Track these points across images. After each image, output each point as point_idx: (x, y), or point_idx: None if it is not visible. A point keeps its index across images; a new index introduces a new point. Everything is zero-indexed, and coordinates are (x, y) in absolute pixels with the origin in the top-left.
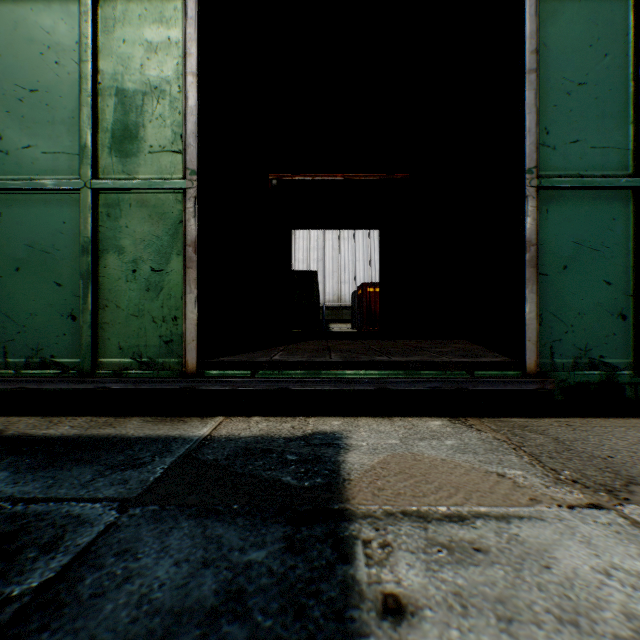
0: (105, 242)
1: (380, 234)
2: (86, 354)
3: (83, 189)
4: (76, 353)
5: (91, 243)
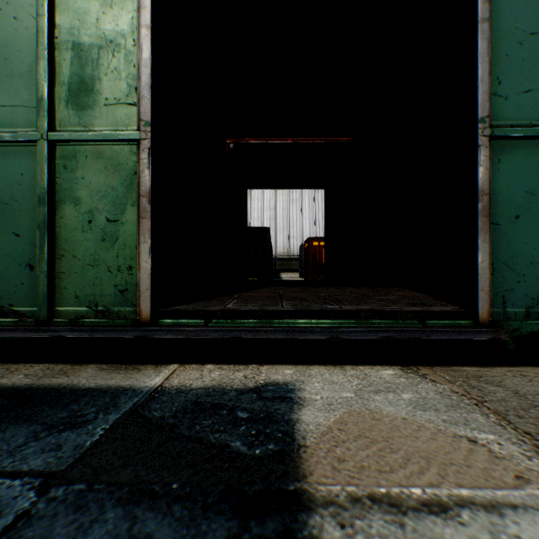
0: (62, 193)
1: (325, 194)
2: (43, 303)
3: (40, 141)
4: (34, 302)
5: (47, 194)
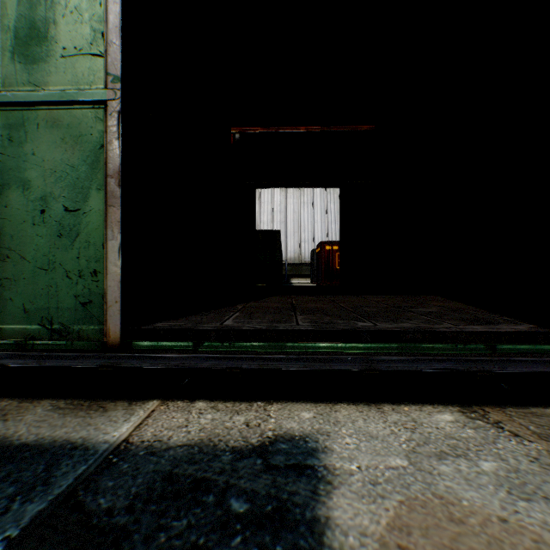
0: (6, 174)
1: (340, 193)
2: None
3: None
4: None
5: None
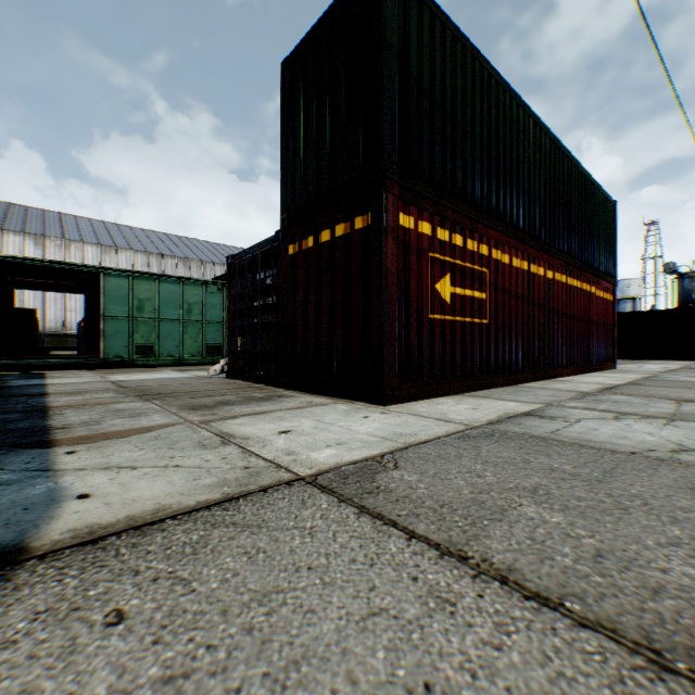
0: None
1: (87, 298)
2: None
3: None
4: None
5: None
